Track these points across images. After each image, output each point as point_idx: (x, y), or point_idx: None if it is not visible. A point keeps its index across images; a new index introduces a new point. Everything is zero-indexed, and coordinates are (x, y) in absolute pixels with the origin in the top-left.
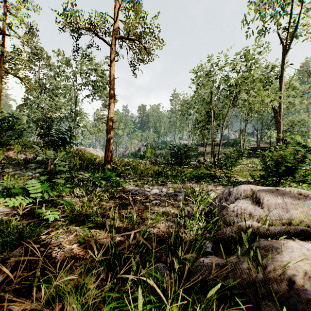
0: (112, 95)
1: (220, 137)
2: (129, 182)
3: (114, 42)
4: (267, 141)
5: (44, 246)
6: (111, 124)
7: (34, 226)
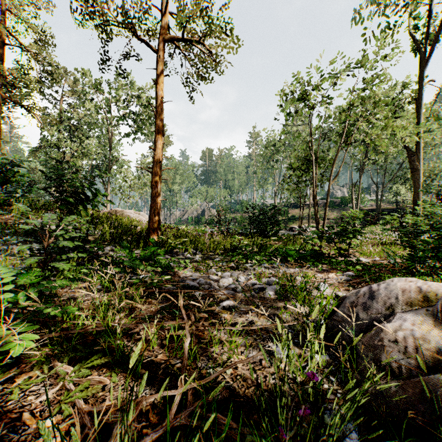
0: (159, 127)
1: (328, 193)
2: (185, 264)
3: (164, 46)
4: (391, 199)
5: None
6: (158, 173)
7: None
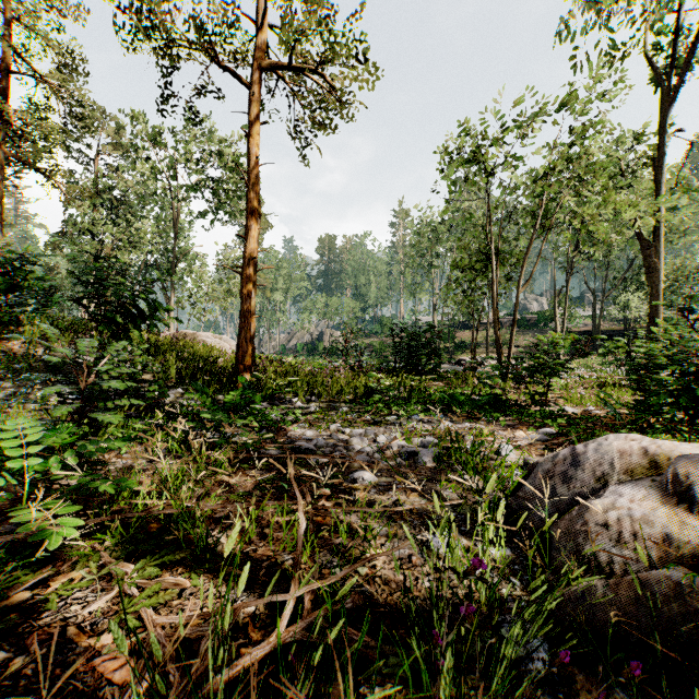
0: (253, 204)
1: (515, 306)
2: (295, 416)
3: (260, 78)
4: (617, 316)
5: (11, 640)
6: (251, 275)
7: (5, 558)
